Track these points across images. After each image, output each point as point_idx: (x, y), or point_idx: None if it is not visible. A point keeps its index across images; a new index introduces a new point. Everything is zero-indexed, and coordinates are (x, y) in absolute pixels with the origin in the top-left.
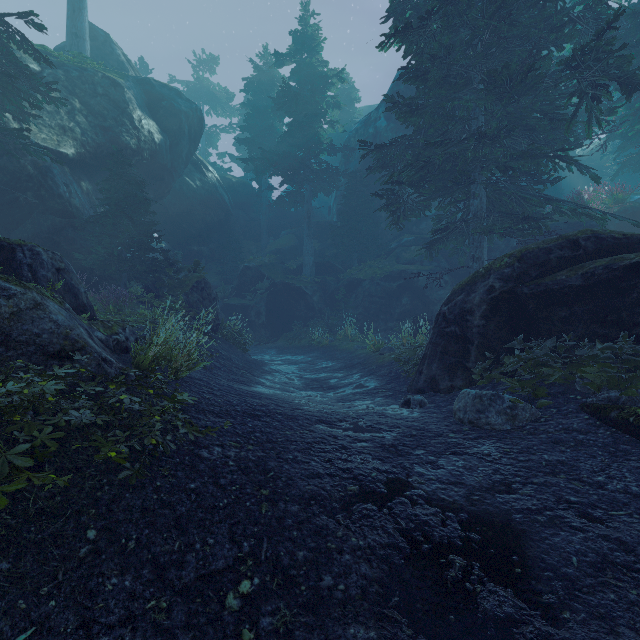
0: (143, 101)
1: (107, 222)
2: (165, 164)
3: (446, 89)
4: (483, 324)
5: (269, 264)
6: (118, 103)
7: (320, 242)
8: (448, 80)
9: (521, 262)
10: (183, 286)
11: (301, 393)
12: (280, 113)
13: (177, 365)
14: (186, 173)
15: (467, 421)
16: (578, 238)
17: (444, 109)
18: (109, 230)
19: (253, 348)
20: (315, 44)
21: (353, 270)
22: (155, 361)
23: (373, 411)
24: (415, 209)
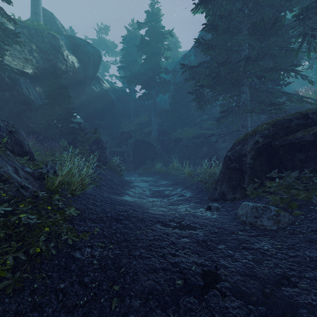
0: (69, 46)
1: (48, 107)
2: (81, 79)
3: (228, 35)
4: (252, 162)
5: (134, 130)
6: (56, 47)
7: (160, 119)
8: (229, 30)
9: (274, 127)
10: (88, 141)
11: (149, 199)
12: (140, 53)
13: (74, 187)
14: (92, 84)
15: (248, 223)
16: (308, 113)
17: (226, 46)
18: (49, 112)
19: (126, 173)
20: (158, 17)
21: (177, 133)
22: (59, 186)
23: (190, 213)
24: (210, 100)
